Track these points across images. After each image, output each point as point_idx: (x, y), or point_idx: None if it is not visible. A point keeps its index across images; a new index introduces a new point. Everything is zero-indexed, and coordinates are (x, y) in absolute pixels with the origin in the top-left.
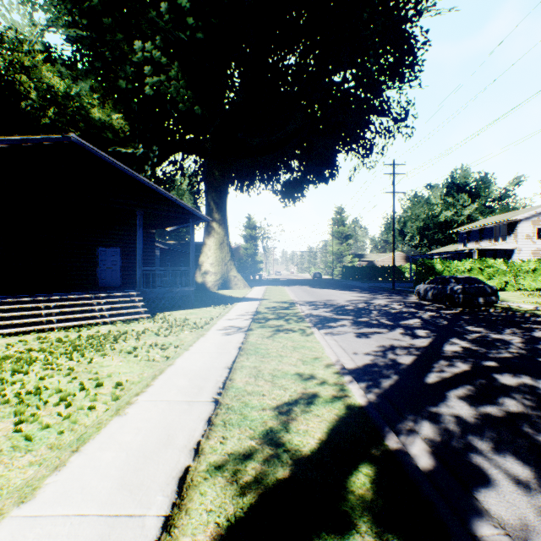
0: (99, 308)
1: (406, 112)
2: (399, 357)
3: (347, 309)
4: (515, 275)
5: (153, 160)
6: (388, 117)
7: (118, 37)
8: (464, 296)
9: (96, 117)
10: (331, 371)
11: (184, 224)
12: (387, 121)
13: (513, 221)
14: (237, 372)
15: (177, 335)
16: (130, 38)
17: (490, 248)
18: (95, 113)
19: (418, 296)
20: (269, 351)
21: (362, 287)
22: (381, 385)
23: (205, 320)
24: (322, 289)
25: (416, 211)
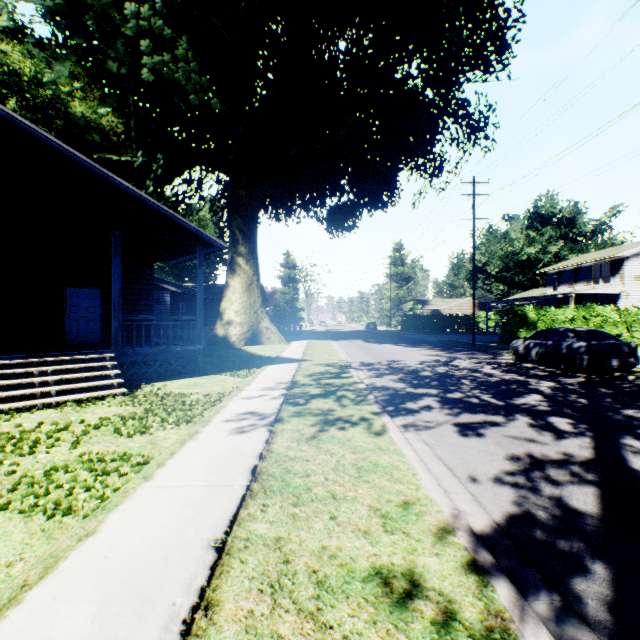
0: (47, 380)
1: (485, 120)
2: (567, 494)
3: (423, 377)
4: (628, 326)
5: (156, 172)
6: (469, 117)
7: (105, 0)
8: (590, 357)
9: (78, 112)
10: (456, 559)
11: (191, 254)
12: (468, 123)
13: (619, 259)
14: (231, 567)
15: (151, 432)
16: (122, 2)
17: (591, 291)
18: (76, 107)
19: (514, 355)
20: (310, 480)
21: (431, 342)
22: (589, 608)
23: (212, 399)
24: (380, 344)
25: (491, 248)
